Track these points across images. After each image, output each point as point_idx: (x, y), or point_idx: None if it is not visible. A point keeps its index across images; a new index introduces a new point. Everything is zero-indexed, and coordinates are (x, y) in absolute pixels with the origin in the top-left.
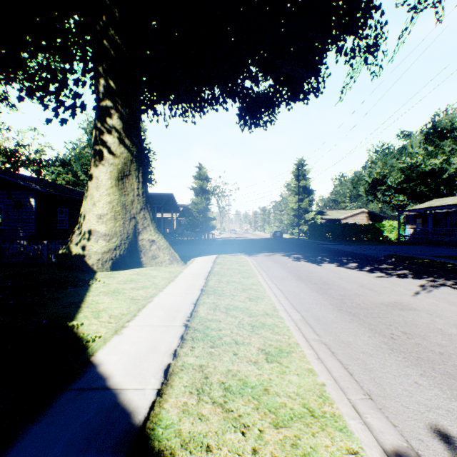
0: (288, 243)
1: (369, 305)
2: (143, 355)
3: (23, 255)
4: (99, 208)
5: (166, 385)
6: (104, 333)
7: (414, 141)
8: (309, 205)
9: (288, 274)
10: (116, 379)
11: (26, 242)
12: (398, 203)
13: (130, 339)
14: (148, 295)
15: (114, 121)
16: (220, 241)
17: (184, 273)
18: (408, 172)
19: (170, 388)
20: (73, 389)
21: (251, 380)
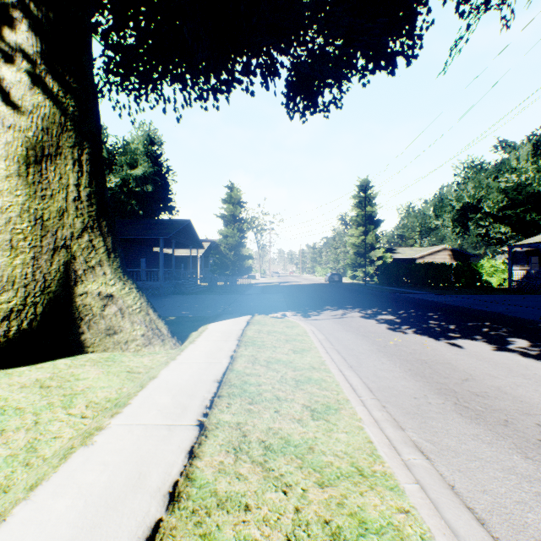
0: (354, 291)
1: None
2: None
3: None
4: None
5: None
6: None
7: (520, 153)
8: (376, 239)
9: (418, 383)
10: None
11: None
12: (497, 237)
13: None
14: None
15: (20, 35)
16: (258, 288)
17: (154, 387)
18: (514, 194)
19: None
20: None
21: None
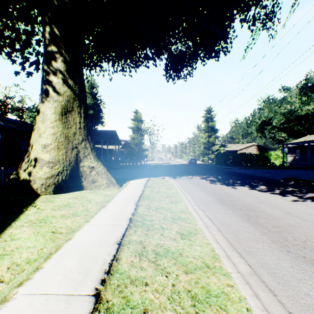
0: (201, 167)
1: None
2: None
3: None
4: (44, 139)
5: None
6: None
7: (292, 93)
8: (215, 140)
9: (211, 198)
10: None
11: None
12: (280, 139)
13: None
14: (74, 226)
15: (59, 64)
16: (151, 166)
17: (117, 197)
18: (288, 116)
19: None
20: None
21: None
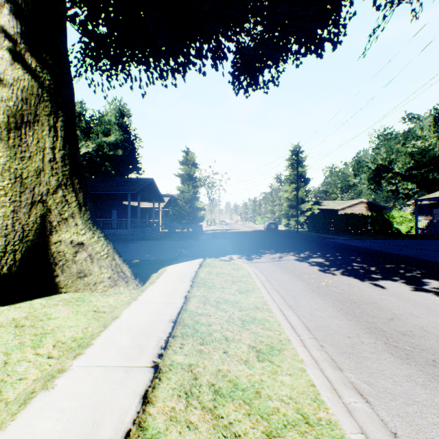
0: (288, 237)
1: None
2: None
3: None
4: None
5: None
6: None
7: (423, 124)
8: (305, 194)
9: (350, 323)
10: None
11: None
12: (405, 192)
13: None
14: None
15: (2, 18)
16: (209, 235)
17: (115, 327)
18: (419, 157)
19: None
20: None
21: None
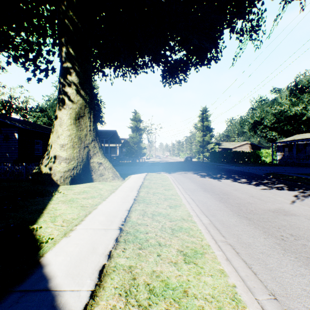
0: (196, 164)
1: (260, 212)
2: (83, 256)
3: (8, 174)
4: (62, 140)
5: (99, 287)
6: (56, 235)
7: (282, 95)
8: (210, 138)
9: (197, 187)
10: (57, 280)
11: (10, 164)
12: (271, 137)
13: (75, 241)
14: (95, 203)
15: (73, 77)
16: (149, 163)
17: (122, 187)
18: (279, 116)
19: (102, 289)
20: (18, 291)
21: (172, 282)
